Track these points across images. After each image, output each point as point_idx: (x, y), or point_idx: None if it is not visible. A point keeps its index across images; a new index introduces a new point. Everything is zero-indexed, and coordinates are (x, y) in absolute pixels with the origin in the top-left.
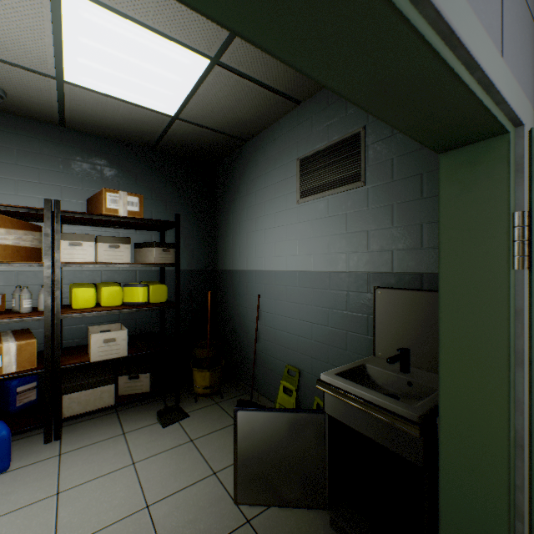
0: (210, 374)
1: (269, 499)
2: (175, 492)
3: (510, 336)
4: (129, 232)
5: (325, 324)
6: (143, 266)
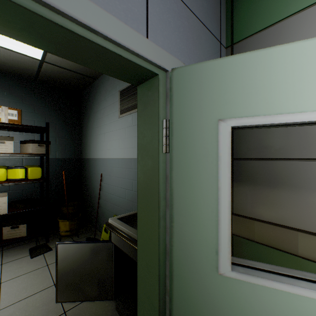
0: (69, 222)
1: (78, 297)
2: (22, 299)
3: (159, 191)
4: (17, 133)
5: (131, 189)
6: (21, 155)
